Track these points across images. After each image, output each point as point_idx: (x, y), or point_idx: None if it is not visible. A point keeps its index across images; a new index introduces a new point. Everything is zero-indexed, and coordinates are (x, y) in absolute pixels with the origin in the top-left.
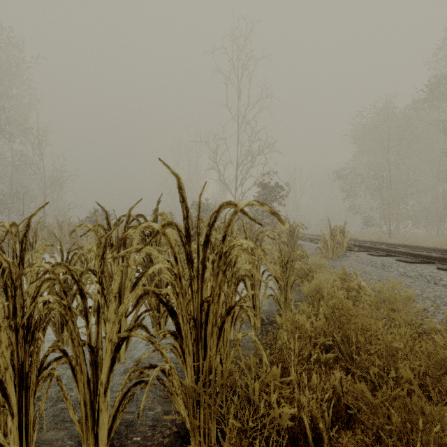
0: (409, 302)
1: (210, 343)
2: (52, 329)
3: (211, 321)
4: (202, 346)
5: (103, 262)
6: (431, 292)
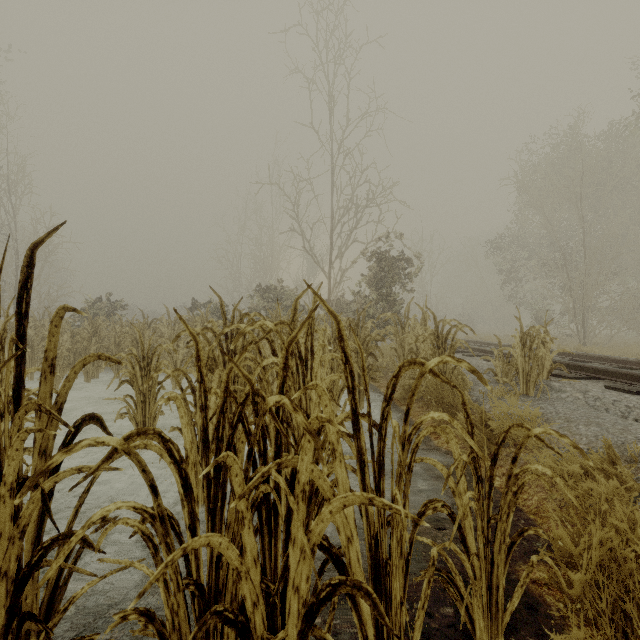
0: None
1: None
2: None
3: None
4: None
5: None
6: None
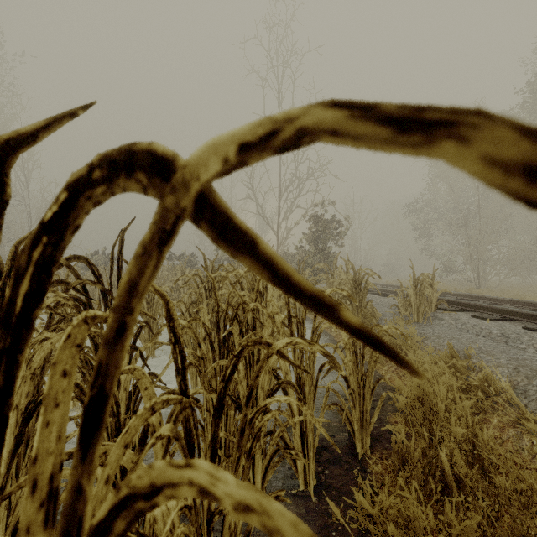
0: None
1: None
2: None
3: None
4: None
5: None
6: None
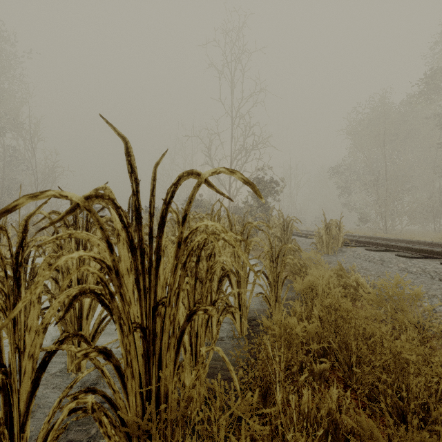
0: (416, 301)
1: (166, 360)
2: (6, 332)
3: (168, 330)
4: (155, 363)
5: (21, 252)
6: (437, 290)
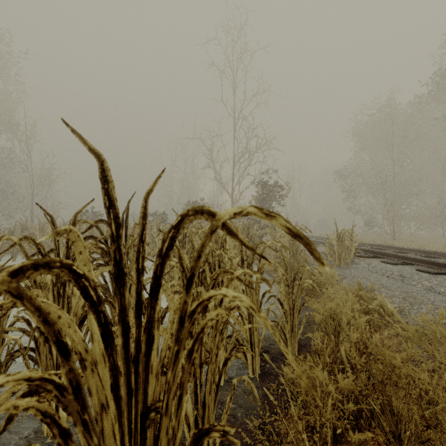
0: None
1: None
2: None
3: None
4: None
5: None
6: None
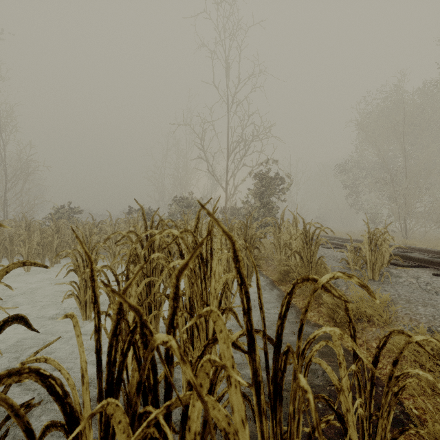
0: None
1: None
2: None
3: None
4: None
5: None
6: None
